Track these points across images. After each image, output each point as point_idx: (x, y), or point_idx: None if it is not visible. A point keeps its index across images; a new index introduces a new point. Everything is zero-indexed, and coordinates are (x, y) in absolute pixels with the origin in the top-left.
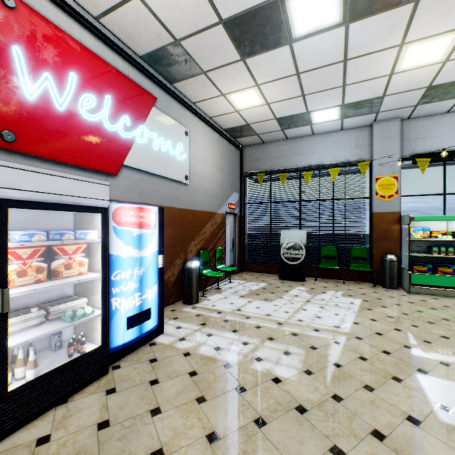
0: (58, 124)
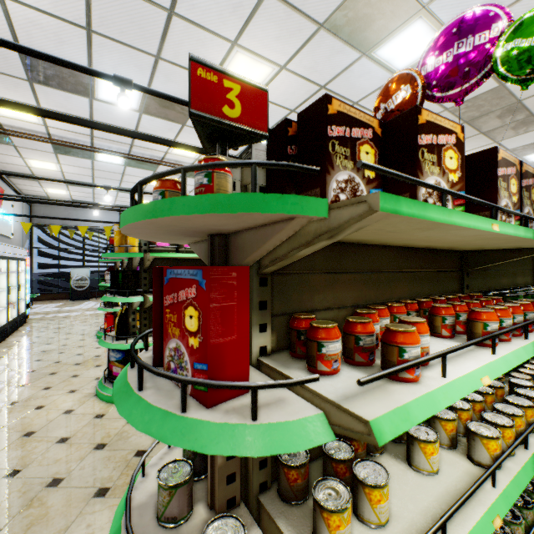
0: None
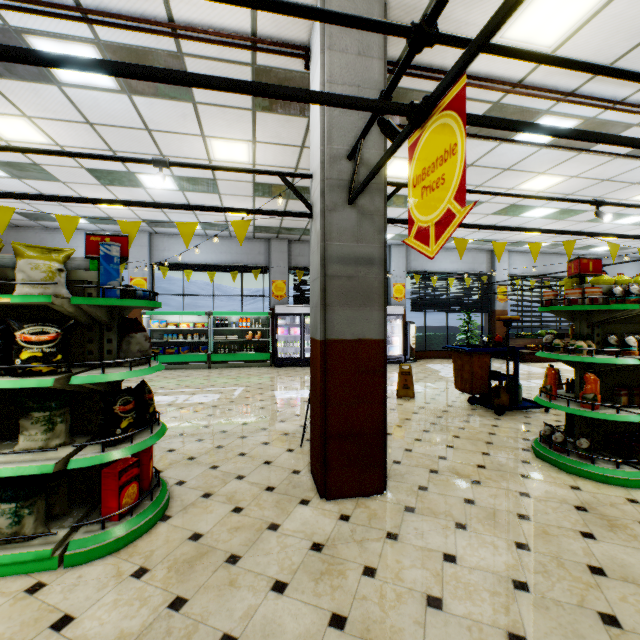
0: None
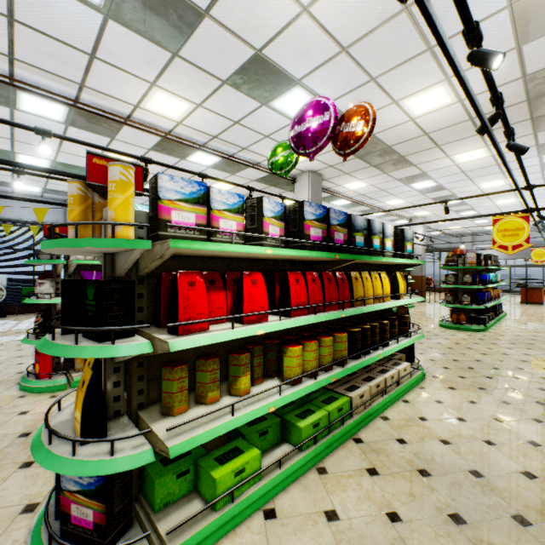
0: None
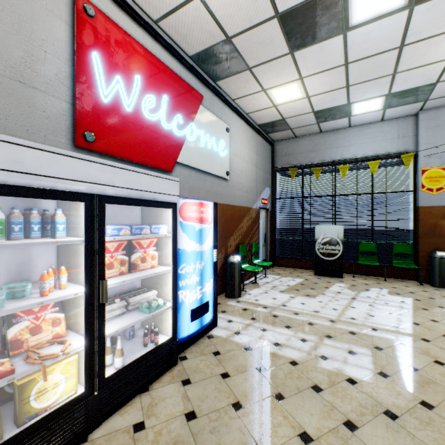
0: (126, 124)
